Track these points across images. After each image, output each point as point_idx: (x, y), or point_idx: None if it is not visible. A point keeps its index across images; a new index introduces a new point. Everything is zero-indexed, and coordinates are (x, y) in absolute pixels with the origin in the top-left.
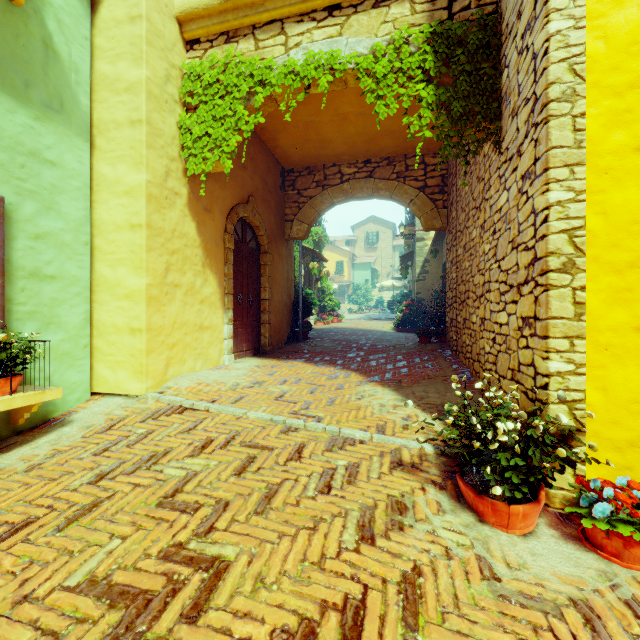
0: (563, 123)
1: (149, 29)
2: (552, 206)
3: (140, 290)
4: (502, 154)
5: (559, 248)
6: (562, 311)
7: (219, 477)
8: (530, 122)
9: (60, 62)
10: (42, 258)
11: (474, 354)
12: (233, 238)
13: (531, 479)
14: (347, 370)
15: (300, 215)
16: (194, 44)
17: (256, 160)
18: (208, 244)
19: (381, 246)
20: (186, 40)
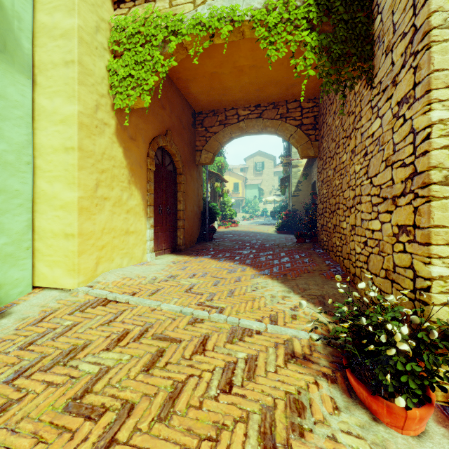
0: (445, 48)
1: None
2: (434, 124)
3: (73, 202)
4: (374, 88)
5: (441, 162)
6: (444, 220)
7: (128, 374)
8: (408, 53)
9: (3, 10)
10: None
11: (344, 253)
12: (154, 162)
13: (425, 383)
14: (243, 265)
15: (207, 146)
16: (120, 3)
17: (173, 103)
18: (133, 166)
19: (265, 172)
20: (114, 0)
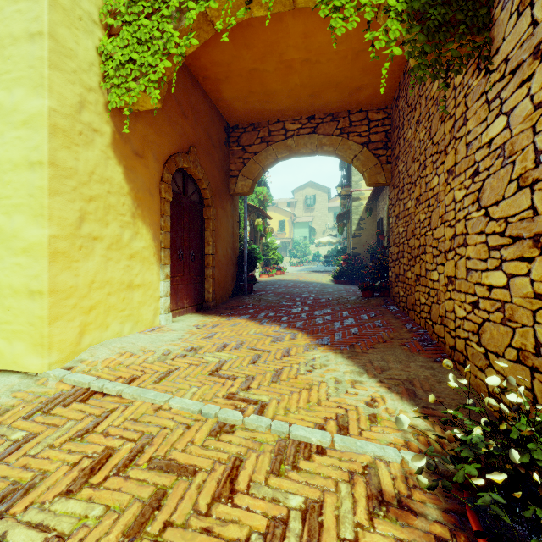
0: None
1: None
2: None
3: (40, 243)
4: (494, 71)
5: None
6: None
7: None
8: None
9: None
10: None
11: (435, 315)
12: (171, 188)
13: None
14: (293, 329)
15: (245, 171)
16: None
17: (198, 111)
18: (140, 193)
19: (318, 207)
20: None
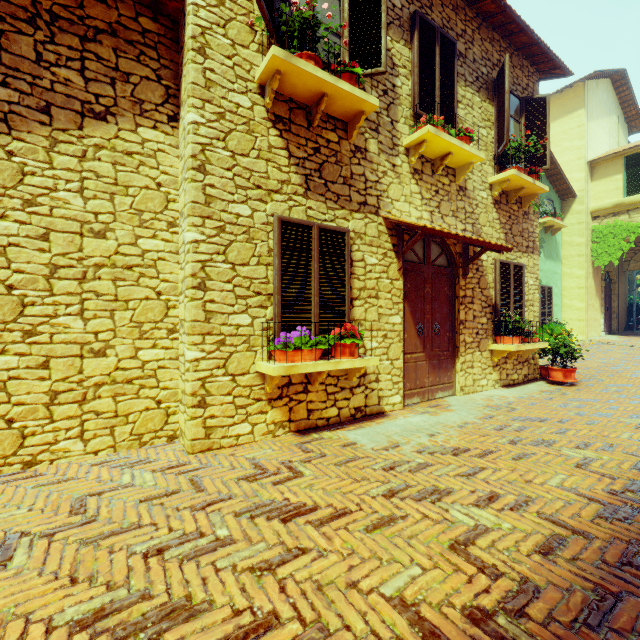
0: None
1: (585, 225)
2: None
3: (582, 307)
4: None
5: None
6: None
7: (636, 352)
8: None
9: (557, 243)
10: (555, 300)
11: None
12: (604, 282)
13: None
14: None
15: (635, 257)
16: (596, 218)
17: None
18: (596, 287)
19: None
20: (592, 217)
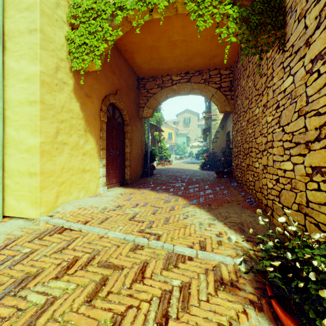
0: None
1: None
2: None
3: (35, 146)
4: (287, 51)
5: None
6: None
7: (72, 305)
8: (323, 15)
9: None
10: None
11: (257, 187)
12: (106, 115)
13: None
14: (176, 196)
15: (148, 104)
16: None
17: (121, 69)
18: (88, 117)
19: (191, 125)
20: None
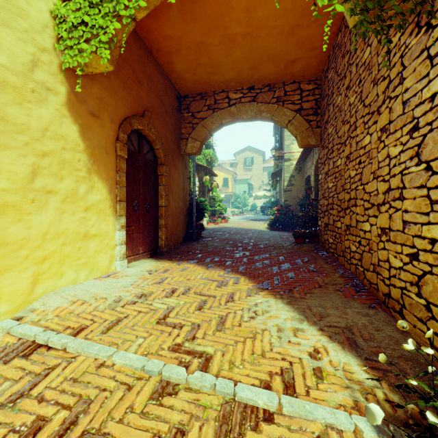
0: None
1: None
2: None
3: None
4: None
5: None
6: None
7: None
8: None
9: None
10: None
11: (366, 263)
12: (126, 147)
13: None
14: (236, 274)
15: (194, 134)
16: None
17: (152, 79)
18: (95, 150)
19: (255, 167)
20: None
